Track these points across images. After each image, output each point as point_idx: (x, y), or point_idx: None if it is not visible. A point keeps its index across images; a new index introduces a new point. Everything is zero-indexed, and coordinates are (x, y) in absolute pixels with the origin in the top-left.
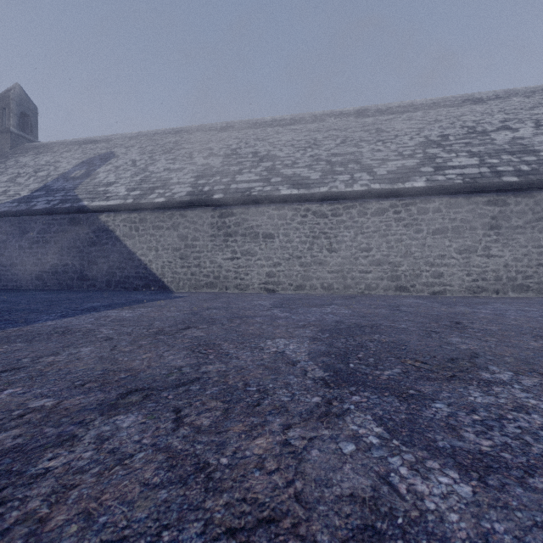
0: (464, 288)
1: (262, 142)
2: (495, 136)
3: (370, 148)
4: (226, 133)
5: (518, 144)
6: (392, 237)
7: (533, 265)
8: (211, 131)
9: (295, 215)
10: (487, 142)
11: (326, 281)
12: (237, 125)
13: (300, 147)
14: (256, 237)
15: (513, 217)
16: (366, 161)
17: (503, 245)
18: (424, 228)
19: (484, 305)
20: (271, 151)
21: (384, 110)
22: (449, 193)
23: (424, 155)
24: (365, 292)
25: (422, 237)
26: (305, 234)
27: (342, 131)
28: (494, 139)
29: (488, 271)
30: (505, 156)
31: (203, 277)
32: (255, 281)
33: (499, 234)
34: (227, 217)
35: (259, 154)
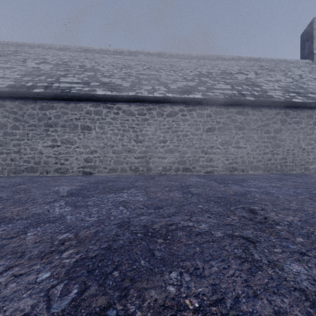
0: (225, 168)
1: (90, 61)
2: (237, 76)
3: (166, 73)
4: (62, 52)
5: (250, 81)
6: (180, 133)
7: (261, 154)
8: (50, 49)
9: (109, 112)
10: (233, 78)
11: (133, 165)
12: (73, 48)
13: (118, 67)
14: (75, 128)
15: (251, 123)
16: (163, 80)
17: (246, 140)
18: (201, 127)
19: (245, 182)
20: (95, 66)
21: (174, 56)
22: (216, 104)
23: (199, 81)
24: (162, 172)
25: (199, 133)
26: (117, 128)
27: (148, 62)
28: (237, 77)
29: (238, 157)
30: (244, 86)
31: (23, 162)
32: (74, 165)
33: (244, 133)
34: (48, 110)
35: (85, 67)
